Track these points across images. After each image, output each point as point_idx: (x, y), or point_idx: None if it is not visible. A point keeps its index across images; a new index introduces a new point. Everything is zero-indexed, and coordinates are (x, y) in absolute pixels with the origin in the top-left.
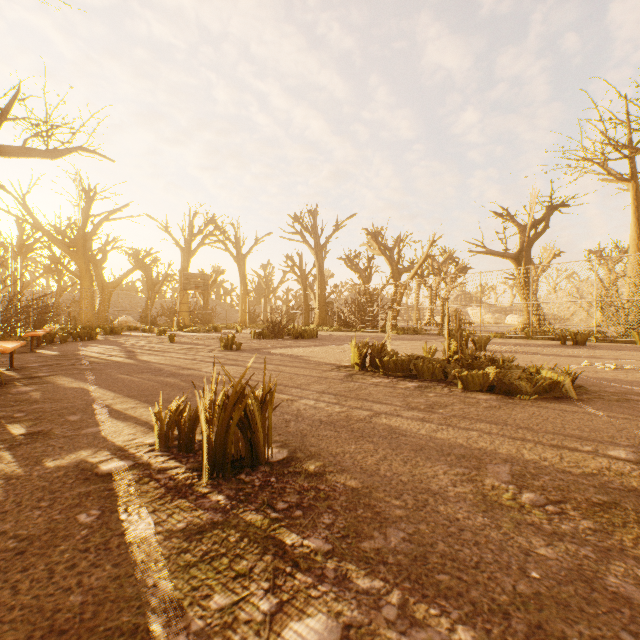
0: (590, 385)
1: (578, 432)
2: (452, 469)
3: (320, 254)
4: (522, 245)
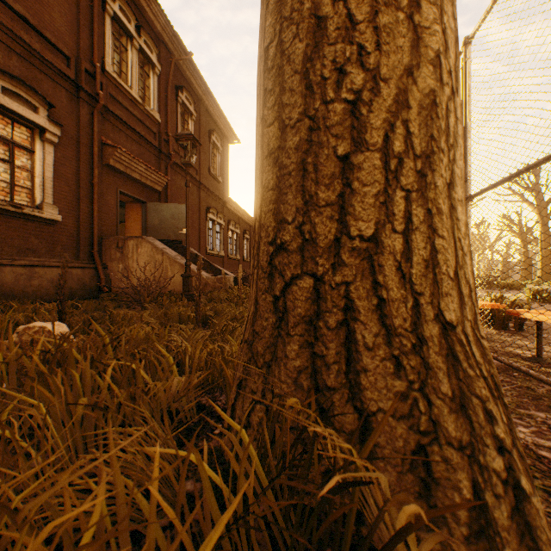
0: None
1: None
2: None
3: (543, 210)
4: None
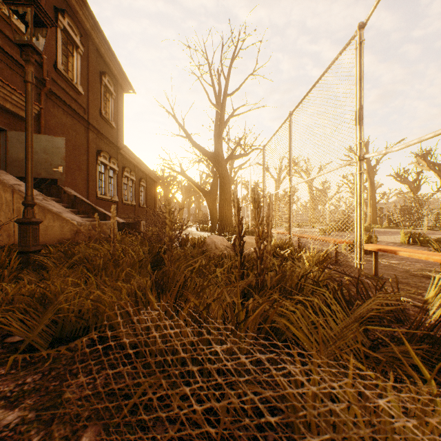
0: None
1: None
2: None
3: (371, 173)
4: None
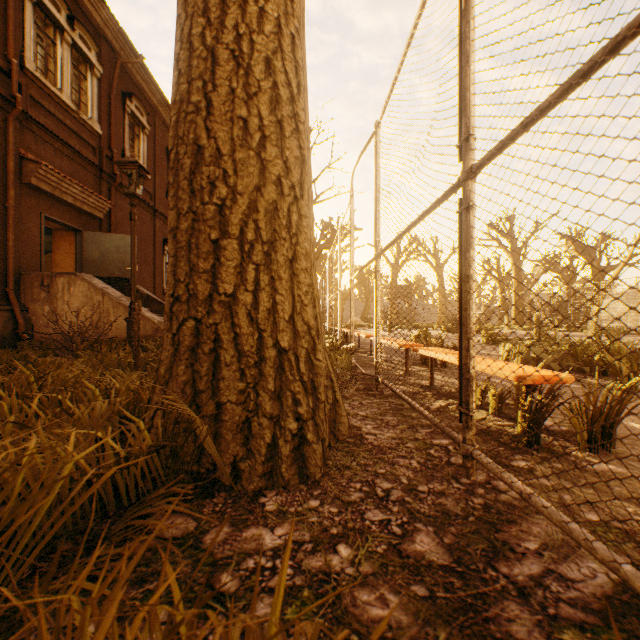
0: None
1: None
2: None
3: (516, 257)
4: None
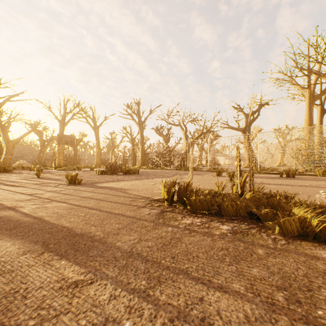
0: None
1: None
2: None
3: (141, 126)
4: (246, 124)
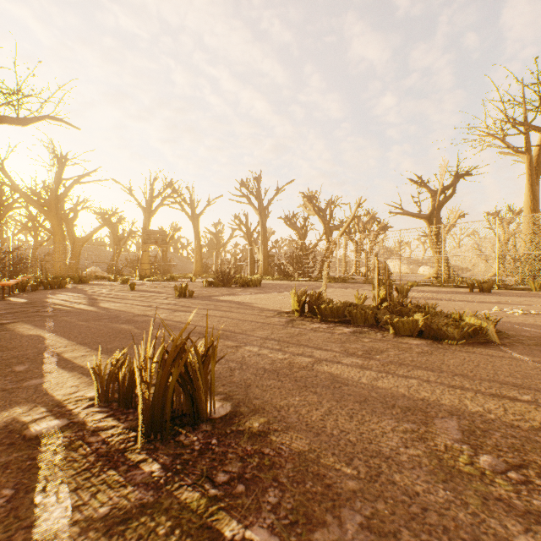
0: (506, 329)
1: (512, 379)
2: (400, 425)
3: (263, 214)
4: (433, 207)
